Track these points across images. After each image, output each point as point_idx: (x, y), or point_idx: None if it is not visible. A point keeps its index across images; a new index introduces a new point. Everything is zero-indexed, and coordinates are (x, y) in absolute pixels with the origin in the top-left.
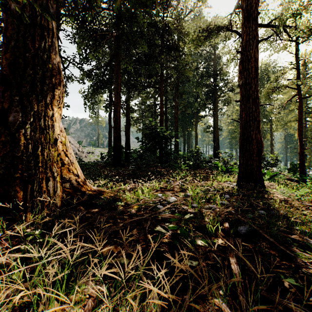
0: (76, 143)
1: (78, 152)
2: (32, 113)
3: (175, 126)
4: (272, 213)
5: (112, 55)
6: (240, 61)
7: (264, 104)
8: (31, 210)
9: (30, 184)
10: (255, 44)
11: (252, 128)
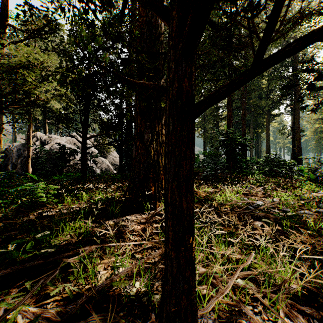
0: None
1: None
2: (155, 133)
3: (242, 129)
4: None
5: None
6: None
7: None
8: (158, 200)
9: (157, 182)
10: None
11: None
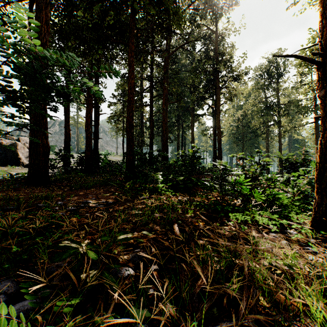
0: None
1: None
2: None
3: (164, 122)
4: None
5: None
6: None
7: None
8: None
9: None
10: None
11: None
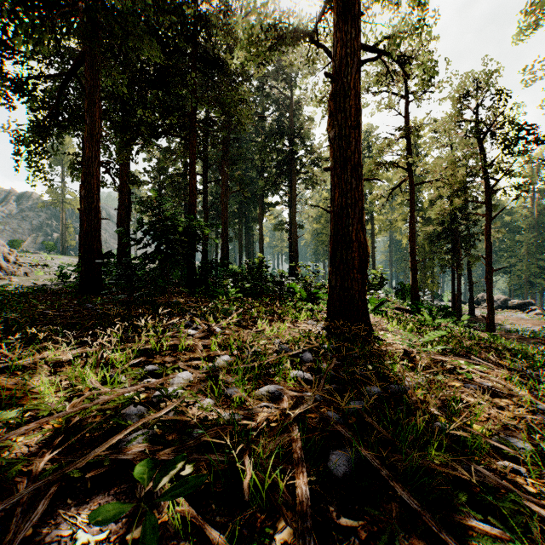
0: (2, 243)
1: (7, 265)
2: None
3: (223, 218)
4: (392, 390)
5: (81, 54)
6: (330, 93)
7: (370, 179)
8: None
9: None
10: (356, 65)
11: (352, 220)
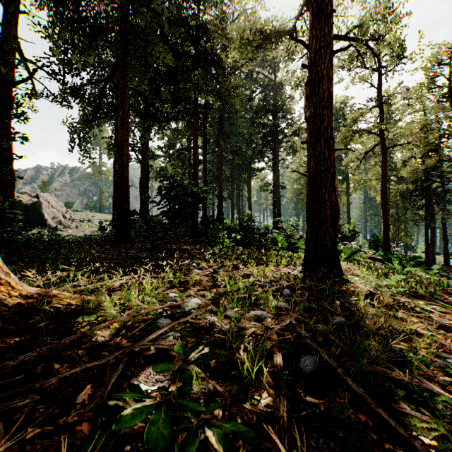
0: (60, 205)
1: (64, 220)
2: None
3: (219, 182)
4: (355, 320)
5: (116, 64)
6: (307, 80)
7: (341, 148)
8: None
9: None
10: (328, 56)
11: (325, 183)
